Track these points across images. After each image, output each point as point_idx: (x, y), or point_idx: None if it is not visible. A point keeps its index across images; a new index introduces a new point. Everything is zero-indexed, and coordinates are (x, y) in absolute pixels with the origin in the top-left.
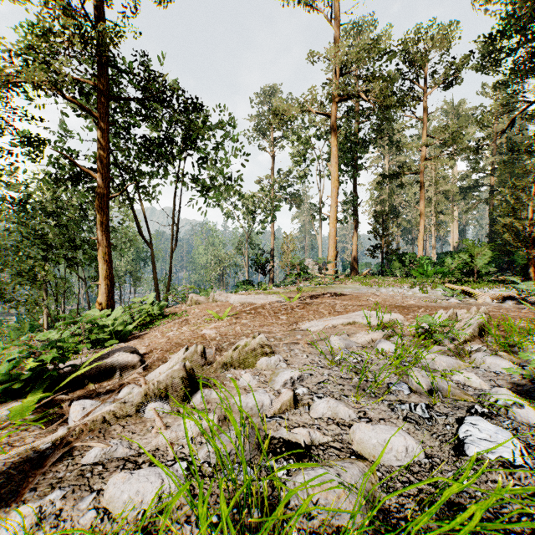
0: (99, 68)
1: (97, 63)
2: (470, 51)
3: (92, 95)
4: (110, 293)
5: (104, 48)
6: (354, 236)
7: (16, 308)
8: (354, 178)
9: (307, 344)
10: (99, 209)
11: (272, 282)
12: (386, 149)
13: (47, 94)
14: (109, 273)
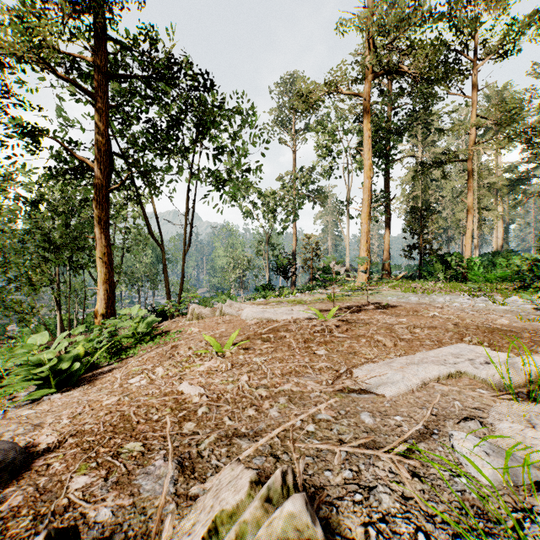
0: (96, 41)
1: (94, 34)
2: (533, 10)
3: (93, 77)
4: (110, 300)
5: (99, 13)
6: (385, 235)
7: (7, 315)
8: (386, 170)
9: (406, 470)
10: (97, 203)
11: (294, 286)
12: (420, 140)
13: (34, 68)
14: (109, 277)
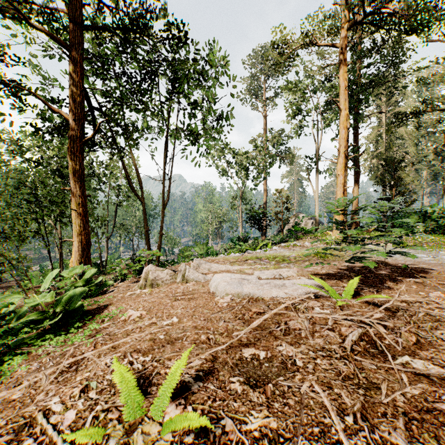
0: None
1: None
2: None
3: None
4: (84, 252)
5: None
6: (354, 188)
7: None
8: (355, 127)
9: None
10: (71, 154)
11: (264, 237)
12: (383, 101)
13: (3, 15)
14: (83, 229)
